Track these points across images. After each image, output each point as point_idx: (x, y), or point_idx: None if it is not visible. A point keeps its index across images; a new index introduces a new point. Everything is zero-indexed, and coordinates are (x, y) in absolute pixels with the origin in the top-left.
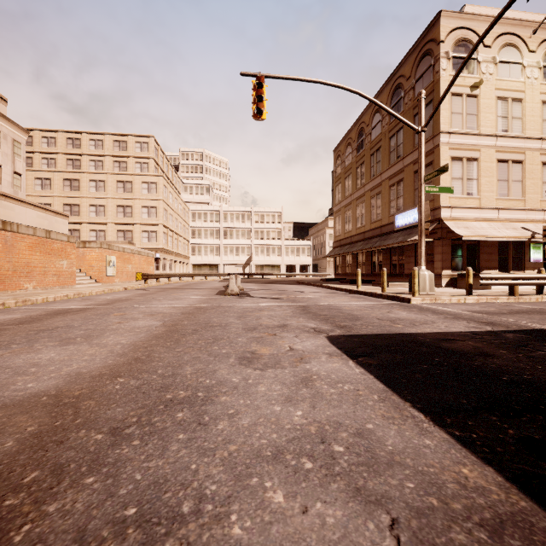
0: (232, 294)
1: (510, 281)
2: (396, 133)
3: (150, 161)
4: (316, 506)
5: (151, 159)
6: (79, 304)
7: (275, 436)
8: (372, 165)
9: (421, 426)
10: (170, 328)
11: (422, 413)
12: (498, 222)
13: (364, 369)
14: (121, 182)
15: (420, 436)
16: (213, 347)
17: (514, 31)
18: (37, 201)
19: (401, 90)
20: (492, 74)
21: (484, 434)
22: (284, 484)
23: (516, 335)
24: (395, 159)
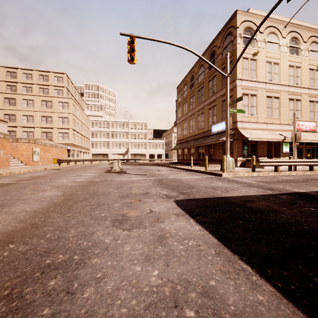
0: (115, 172)
1: (275, 164)
2: (212, 79)
3: (64, 89)
4: None
5: (64, 87)
6: (7, 180)
7: (135, 302)
8: (198, 97)
9: (252, 280)
10: (67, 197)
11: (249, 265)
12: (267, 130)
13: (201, 226)
14: (44, 101)
15: (253, 291)
16: (95, 212)
17: (275, 25)
18: None
19: (215, 54)
20: (264, 48)
21: (299, 284)
22: None
23: (287, 196)
24: (211, 93)
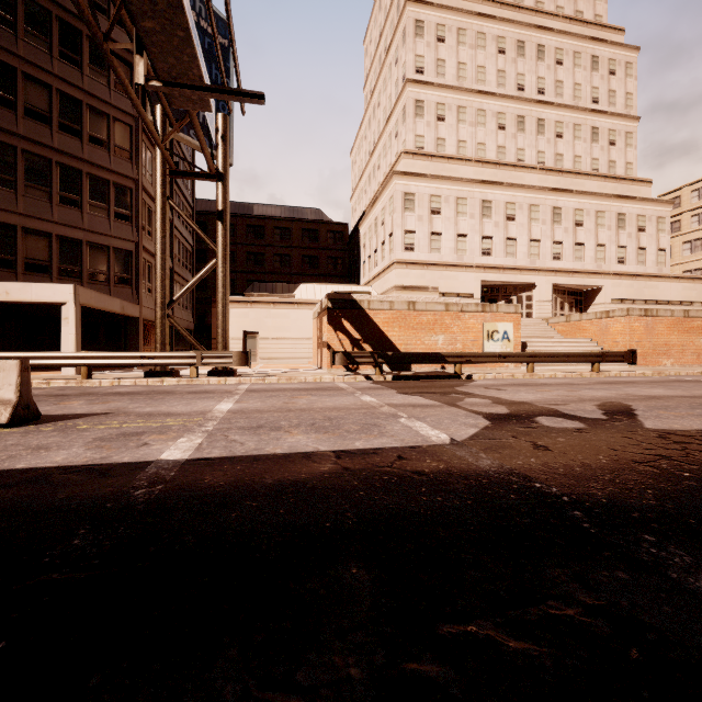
0: None
1: None
2: None
3: None
4: None
5: None
6: None
7: None
8: None
9: None
10: None
11: None
12: None
13: None
14: None
15: None
16: None
17: None
18: (685, 269)
19: None
20: None
21: None
22: None
23: None
24: None
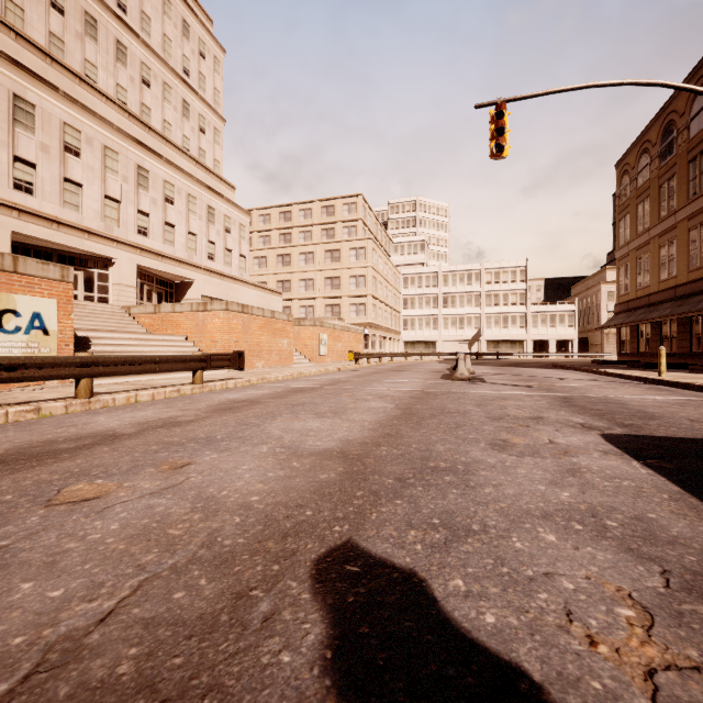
0: (462, 379)
1: None
2: None
3: (358, 224)
4: (586, 548)
5: (359, 220)
6: (307, 383)
7: (542, 505)
8: (691, 178)
9: None
10: (405, 410)
11: None
12: None
13: (654, 471)
14: (329, 251)
15: None
16: (458, 432)
17: None
18: (256, 281)
19: None
20: None
21: None
22: (555, 532)
23: None
24: None
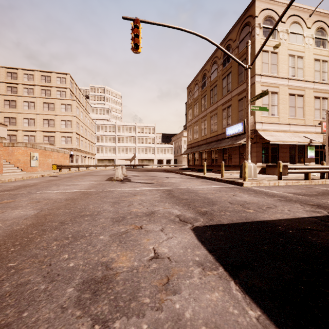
0: (117, 180)
1: (306, 170)
2: (226, 76)
3: (67, 90)
4: None
5: (67, 88)
6: None
7: None
8: (211, 97)
9: None
10: (38, 219)
11: None
12: (290, 132)
13: (260, 309)
14: (46, 103)
15: None
16: (62, 255)
17: (299, 14)
18: None
19: (230, 48)
20: (286, 40)
21: None
22: None
23: None
24: (226, 92)
